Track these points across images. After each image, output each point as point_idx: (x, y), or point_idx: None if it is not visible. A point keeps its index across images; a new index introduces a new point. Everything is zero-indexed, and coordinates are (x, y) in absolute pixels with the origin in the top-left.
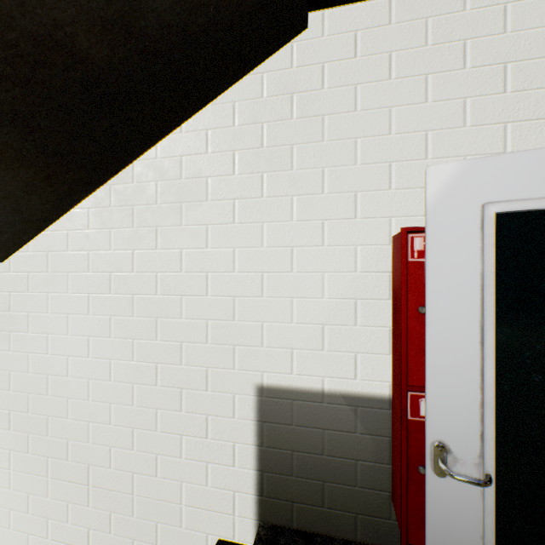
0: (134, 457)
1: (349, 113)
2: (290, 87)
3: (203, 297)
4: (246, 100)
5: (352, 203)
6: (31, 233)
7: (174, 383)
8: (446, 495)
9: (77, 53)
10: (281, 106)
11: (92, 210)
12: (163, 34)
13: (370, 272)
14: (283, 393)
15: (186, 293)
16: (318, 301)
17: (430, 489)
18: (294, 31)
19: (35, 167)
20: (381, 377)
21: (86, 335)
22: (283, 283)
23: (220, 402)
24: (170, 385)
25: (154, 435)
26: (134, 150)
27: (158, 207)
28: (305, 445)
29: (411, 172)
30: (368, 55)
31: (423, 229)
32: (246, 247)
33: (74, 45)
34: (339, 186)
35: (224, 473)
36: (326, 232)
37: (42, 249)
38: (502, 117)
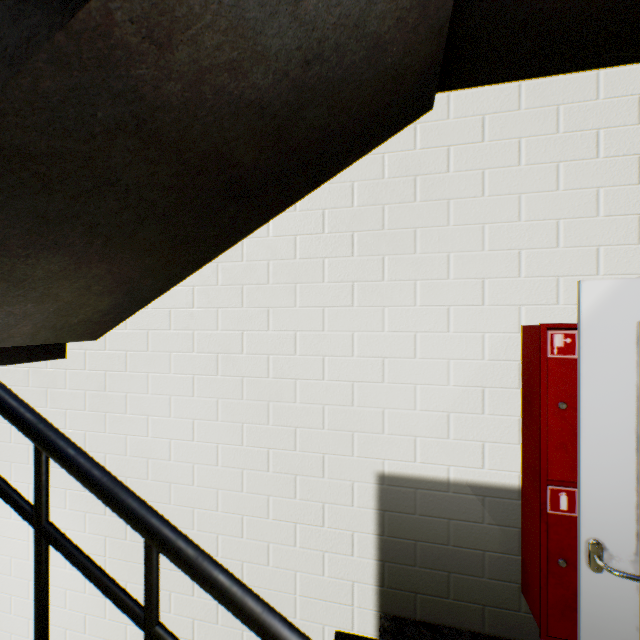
0: (243, 545)
1: (476, 198)
2: (413, 169)
3: (320, 381)
4: (366, 181)
5: (479, 289)
6: (132, 311)
7: (287, 469)
8: (601, 589)
9: (232, 160)
10: (403, 188)
11: (197, 288)
12: (307, 135)
13: (498, 360)
14: (406, 482)
15: (300, 377)
16: (442, 388)
17: (585, 583)
18: (419, 114)
19: (160, 254)
20: (510, 467)
21: (190, 418)
22: (405, 369)
23: (337, 489)
24: (283, 471)
25: (266, 523)
26: (248, 229)
27: (270, 287)
28: (429, 535)
29: (542, 260)
30: (496, 140)
31: (563, 326)
32: (366, 331)
33: (232, 155)
34: (465, 272)
35: (342, 563)
36: (452, 319)
37: (141, 327)
38: (637, 208)
